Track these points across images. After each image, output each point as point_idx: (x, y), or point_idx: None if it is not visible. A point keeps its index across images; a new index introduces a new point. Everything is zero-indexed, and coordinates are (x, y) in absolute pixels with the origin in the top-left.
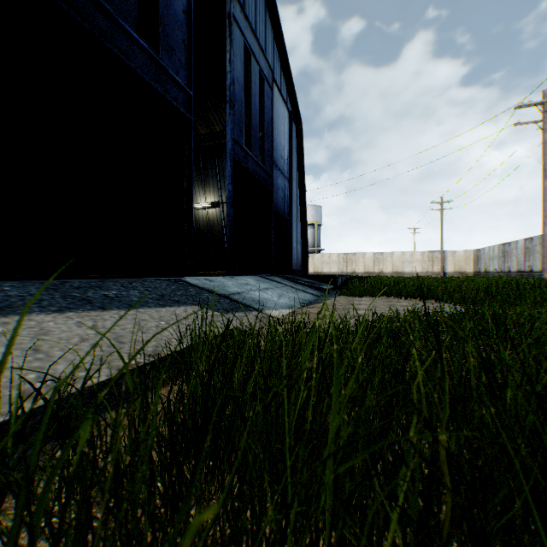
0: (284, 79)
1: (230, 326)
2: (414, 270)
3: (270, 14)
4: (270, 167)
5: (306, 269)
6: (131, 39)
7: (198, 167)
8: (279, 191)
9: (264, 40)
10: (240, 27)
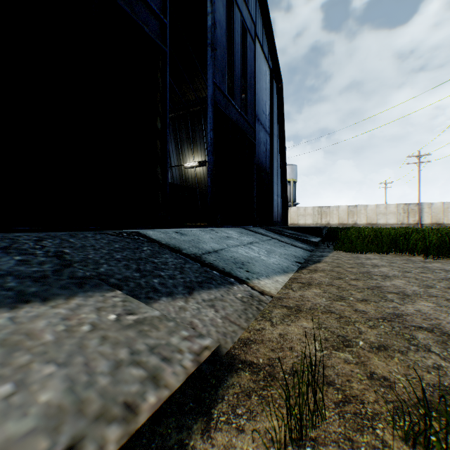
0: (265, 38)
1: (163, 380)
2: (388, 222)
3: None
4: (252, 120)
5: (285, 221)
6: None
7: (187, 131)
8: (261, 145)
9: None
10: None
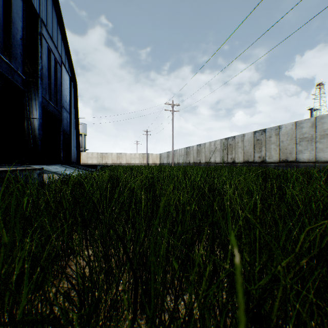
0: (67, 59)
1: None
2: (136, 162)
3: (60, 27)
4: (60, 108)
5: (79, 161)
6: (0, 57)
7: None
8: (65, 120)
9: (57, 41)
10: (46, 39)
